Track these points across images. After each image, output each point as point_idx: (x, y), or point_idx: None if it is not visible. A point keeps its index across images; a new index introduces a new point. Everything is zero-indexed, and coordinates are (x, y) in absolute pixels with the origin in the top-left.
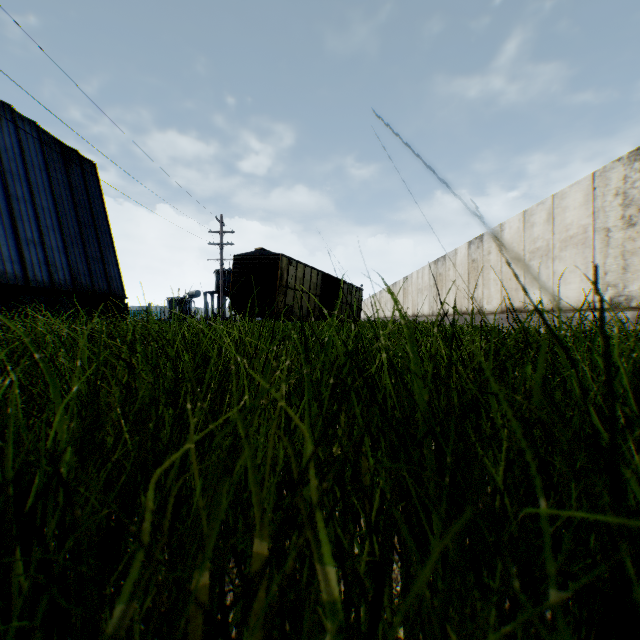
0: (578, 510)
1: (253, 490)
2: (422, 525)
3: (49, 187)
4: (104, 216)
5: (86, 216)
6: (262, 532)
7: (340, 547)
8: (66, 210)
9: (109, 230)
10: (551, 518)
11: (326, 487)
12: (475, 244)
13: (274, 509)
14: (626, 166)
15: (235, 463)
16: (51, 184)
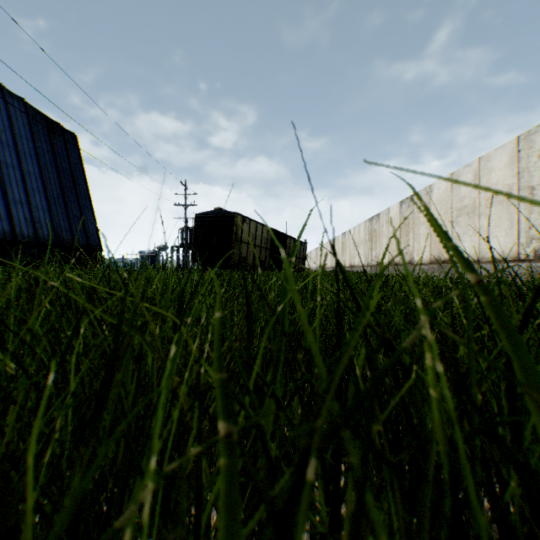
0: None
1: None
2: None
3: (35, 155)
4: (84, 180)
5: (68, 180)
6: None
7: None
8: (50, 175)
9: (88, 192)
10: None
11: None
12: (406, 203)
13: None
14: None
15: None
16: (37, 152)
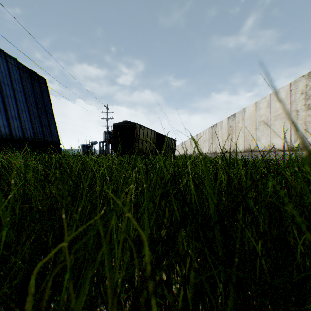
0: (309, 271)
1: (107, 274)
2: (214, 277)
3: (23, 90)
4: (50, 104)
5: (41, 104)
6: (111, 307)
7: (166, 303)
8: (31, 102)
9: (52, 111)
10: (289, 272)
11: (157, 278)
12: (231, 118)
13: (127, 268)
14: (306, 79)
15: (96, 253)
16: (24, 89)
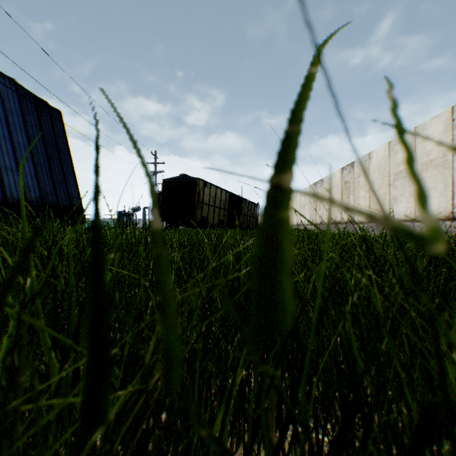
0: None
1: None
2: None
3: (24, 128)
4: (67, 151)
5: (53, 150)
6: None
7: None
8: (37, 145)
9: (71, 161)
10: None
11: None
12: (347, 169)
13: None
14: None
15: None
16: (26, 126)
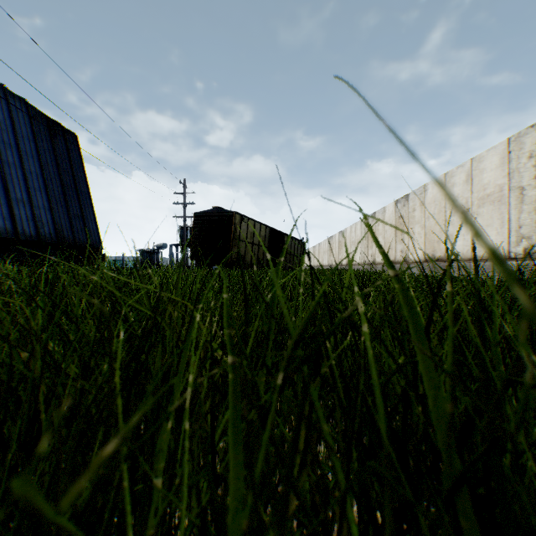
0: None
1: None
2: None
3: (36, 154)
4: (84, 179)
5: (68, 179)
6: None
7: None
8: (51, 174)
9: (88, 191)
10: None
11: None
12: (401, 202)
13: None
14: None
15: None
16: (38, 152)
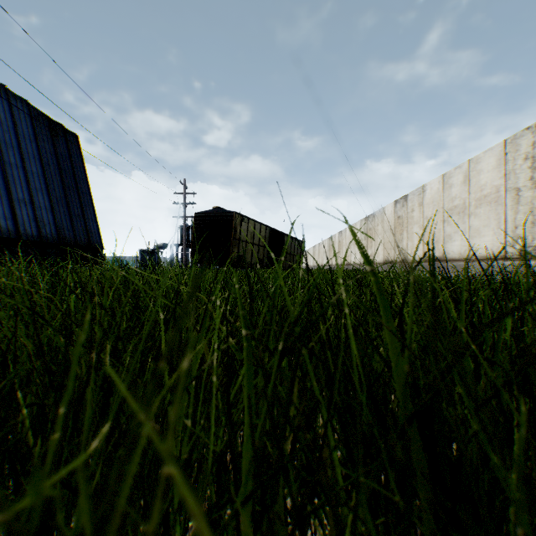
0: None
1: None
2: None
3: (38, 155)
4: (85, 180)
5: (70, 180)
6: None
7: None
8: (52, 175)
9: (89, 192)
10: None
11: None
12: (400, 203)
13: None
14: (535, 134)
15: None
16: (40, 152)
